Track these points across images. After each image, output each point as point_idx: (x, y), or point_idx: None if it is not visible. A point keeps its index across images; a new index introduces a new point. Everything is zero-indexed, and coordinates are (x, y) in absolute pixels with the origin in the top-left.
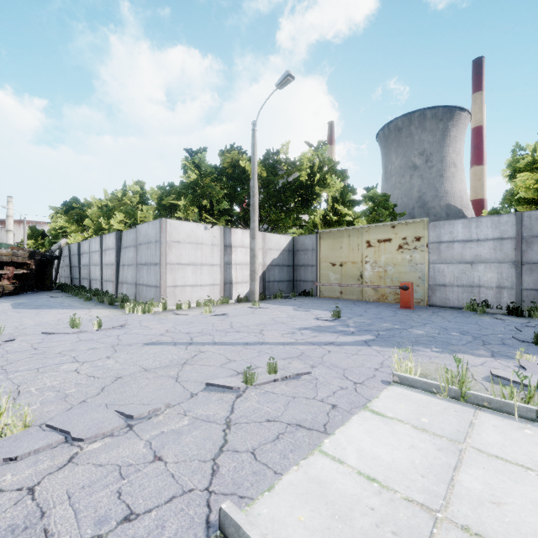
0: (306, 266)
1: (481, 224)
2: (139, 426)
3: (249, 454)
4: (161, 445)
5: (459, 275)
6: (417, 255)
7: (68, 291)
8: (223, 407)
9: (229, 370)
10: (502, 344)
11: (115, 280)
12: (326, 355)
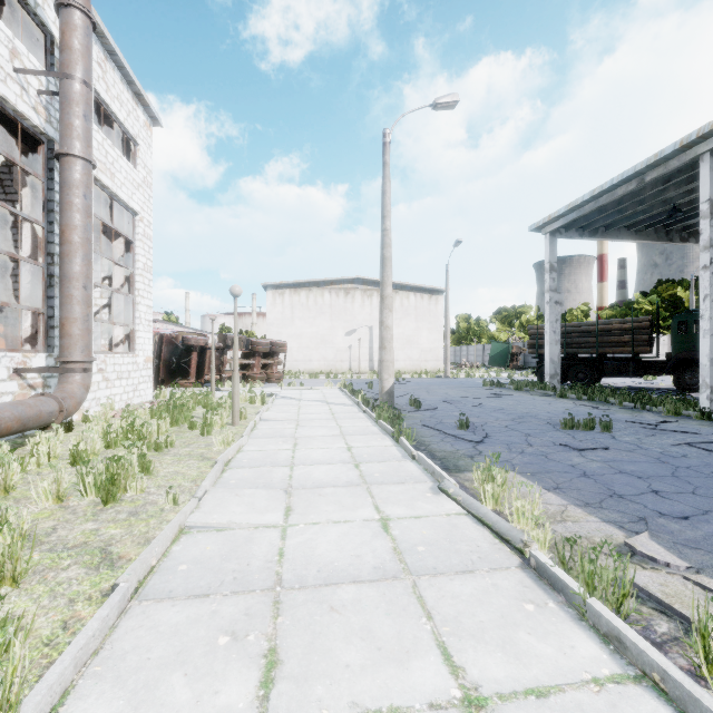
0: None
1: None
2: None
3: None
4: None
5: None
6: None
7: None
8: None
9: None
10: None
11: None
12: None
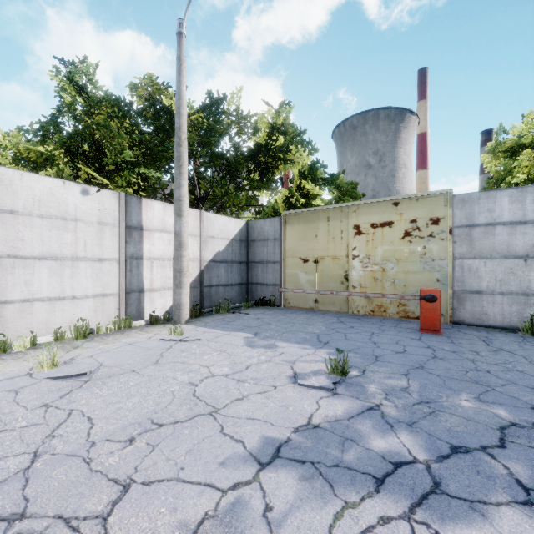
0: (265, 262)
1: None
2: None
3: None
4: None
5: (504, 276)
6: (434, 245)
7: None
8: None
9: None
10: None
11: None
12: None
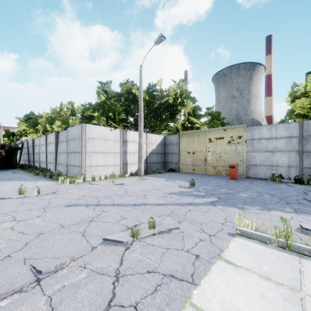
0: (172, 153)
1: (278, 128)
2: (45, 280)
3: (132, 309)
4: (60, 302)
5: (264, 159)
6: (239, 147)
7: (25, 169)
8: (114, 259)
9: (122, 226)
10: (298, 203)
11: (54, 162)
12: (188, 212)
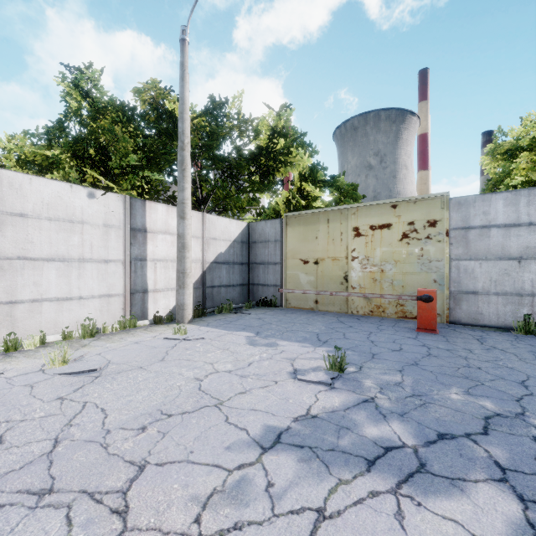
0: (266, 263)
1: (535, 198)
2: None
3: None
4: None
5: (499, 277)
6: (431, 247)
7: None
8: None
9: None
10: None
11: None
12: None
